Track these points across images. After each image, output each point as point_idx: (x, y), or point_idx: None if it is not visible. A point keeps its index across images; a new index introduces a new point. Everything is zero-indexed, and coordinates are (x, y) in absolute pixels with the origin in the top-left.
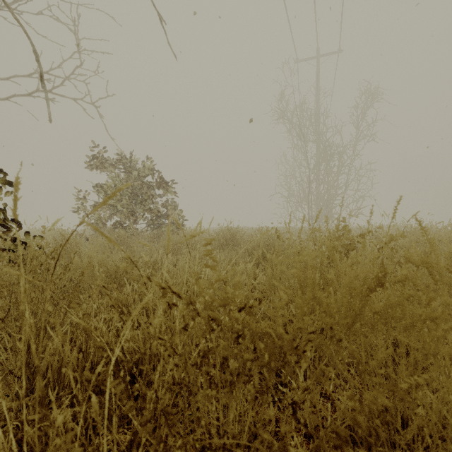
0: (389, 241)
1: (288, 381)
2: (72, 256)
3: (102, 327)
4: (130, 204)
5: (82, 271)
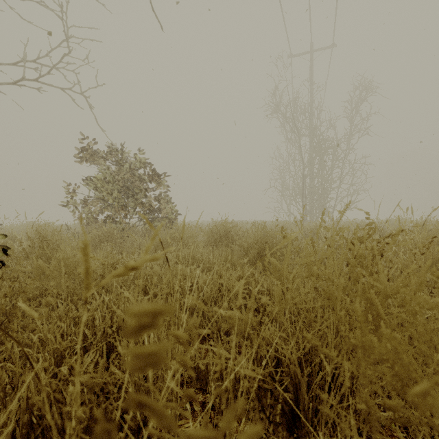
0: (429, 243)
1: (304, 437)
2: (34, 259)
3: (30, 381)
4: (121, 198)
5: (4, 294)
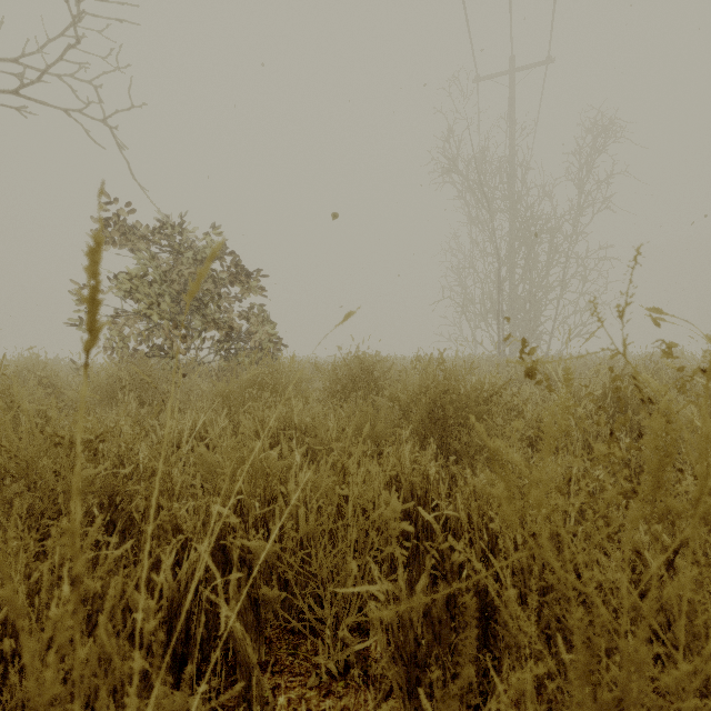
0: None
1: None
2: None
3: None
4: (175, 311)
5: None
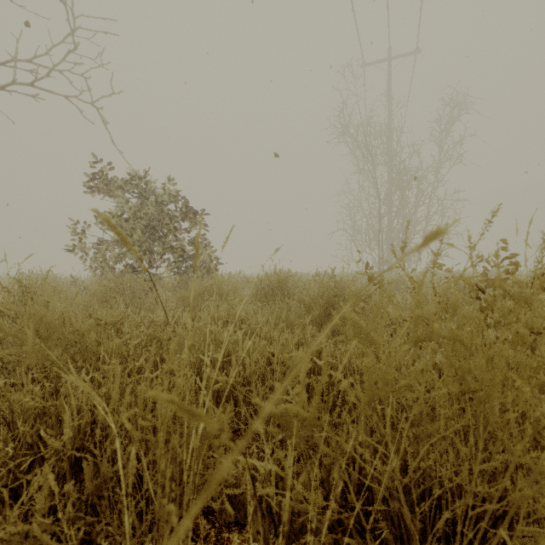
0: None
1: None
2: None
3: None
4: (143, 240)
5: None
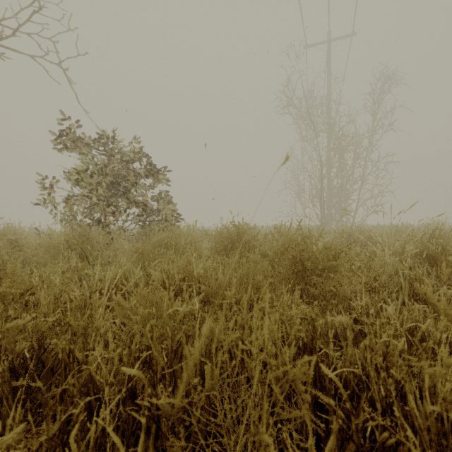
0: None
1: None
2: None
3: None
4: (107, 194)
5: None
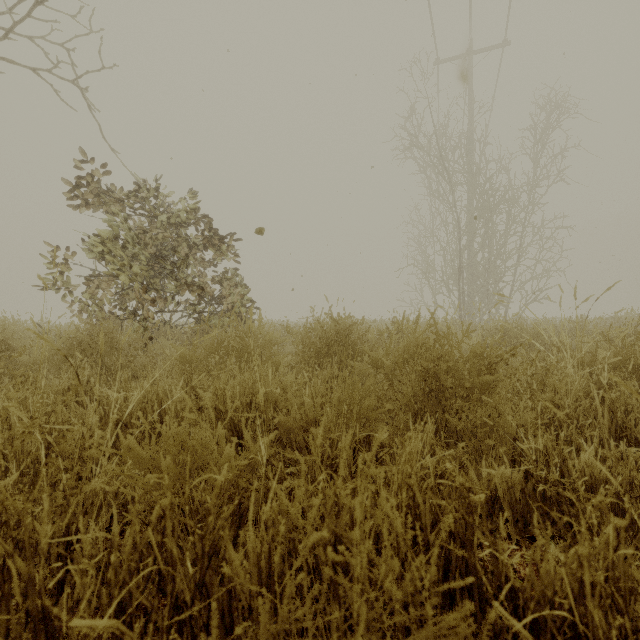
0: None
1: None
2: None
3: None
4: (146, 274)
5: None
